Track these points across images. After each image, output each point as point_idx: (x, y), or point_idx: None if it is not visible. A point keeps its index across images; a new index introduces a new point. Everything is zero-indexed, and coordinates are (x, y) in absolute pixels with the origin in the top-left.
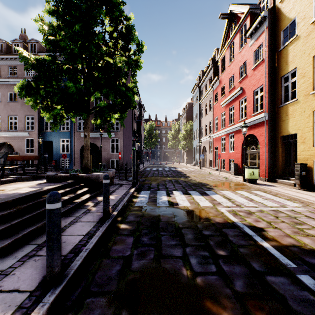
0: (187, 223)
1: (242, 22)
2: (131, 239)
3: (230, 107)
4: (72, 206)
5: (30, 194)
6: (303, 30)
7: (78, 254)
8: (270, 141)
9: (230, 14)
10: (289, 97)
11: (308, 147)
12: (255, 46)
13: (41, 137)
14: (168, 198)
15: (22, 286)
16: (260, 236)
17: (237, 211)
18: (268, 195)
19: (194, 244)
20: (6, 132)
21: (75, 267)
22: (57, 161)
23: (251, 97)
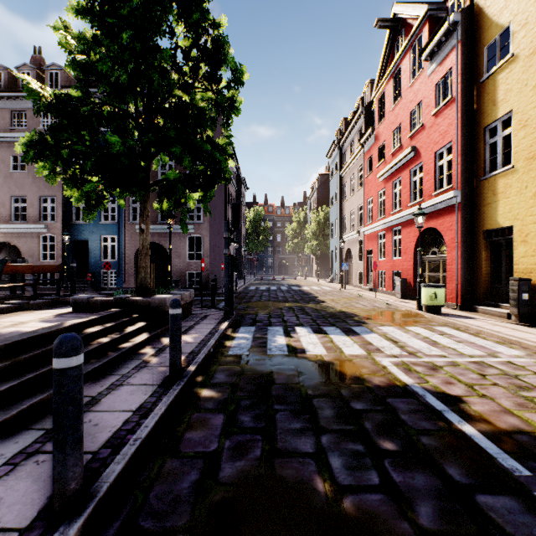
0: (322, 387)
1: (416, 33)
2: (220, 418)
3: (393, 180)
4: (115, 355)
5: (38, 334)
6: (524, 45)
7: (119, 450)
8: (466, 240)
9: (394, 19)
10: (498, 162)
11: (533, 250)
12: (438, 75)
13: (68, 233)
14: (286, 339)
15: (5, 517)
16: (457, 412)
17: (412, 365)
18: (463, 335)
19: (336, 429)
20: (8, 224)
21: (111, 478)
22: (95, 274)
23: (431, 164)
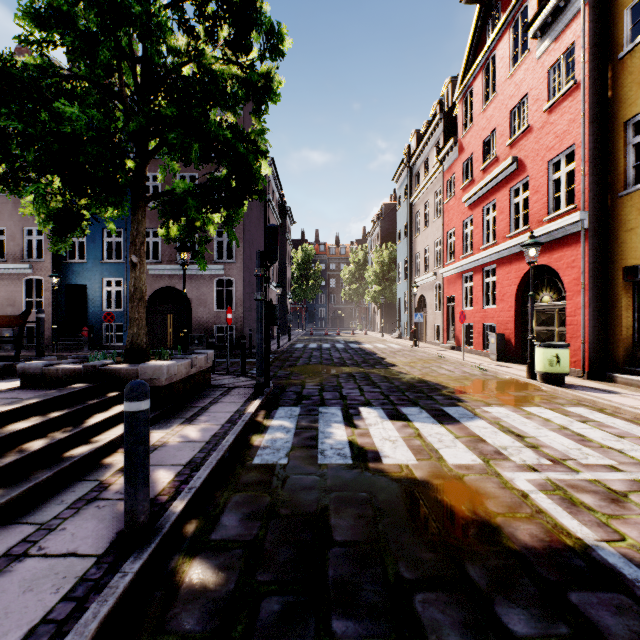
0: (424, 555)
1: (518, 4)
2: None
3: (485, 204)
4: (45, 477)
5: None
6: None
7: None
8: (596, 282)
9: None
10: None
11: None
12: (552, 55)
13: (57, 274)
14: (348, 431)
15: None
16: None
17: (571, 490)
18: (618, 422)
19: None
20: None
21: None
22: (95, 328)
23: (542, 178)
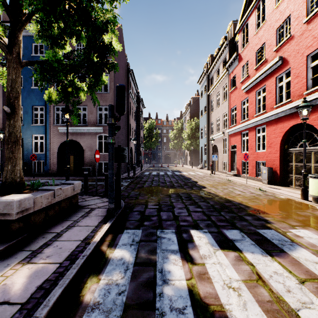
0: None
1: None
2: None
3: (257, 89)
4: None
5: None
6: None
7: None
8: None
9: None
10: None
11: None
12: None
13: (2, 132)
14: (186, 270)
15: None
16: None
17: None
18: None
19: None
20: None
21: None
22: (28, 163)
23: (302, 66)
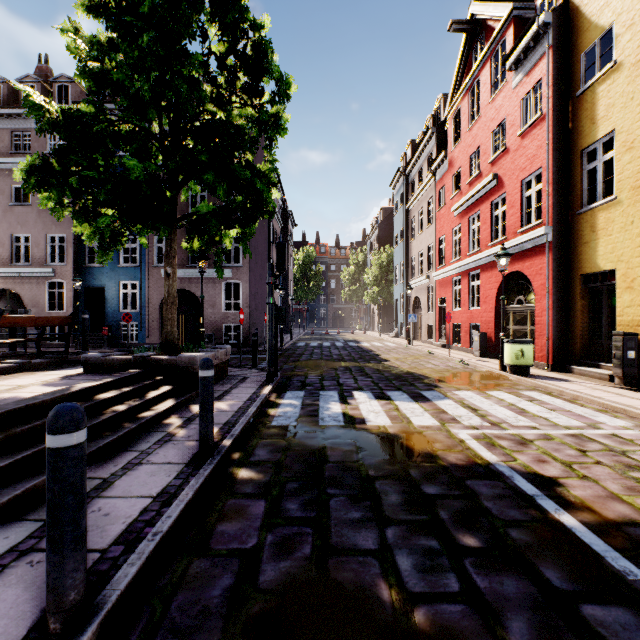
0: (386, 467)
1: (498, 38)
2: (261, 506)
3: (471, 215)
4: (134, 427)
5: (39, 402)
6: (629, 51)
7: (133, 547)
8: (558, 287)
9: (472, 21)
10: (598, 192)
11: None
12: (524, 87)
13: (80, 278)
14: (342, 407)
15: None
16: (553, 498)
17: (496, 438)
18: (557, 401)
19: (404, 520)
20: (8, 267)
21: (122, 585)
22: (113, 327)
23: (517, 194)
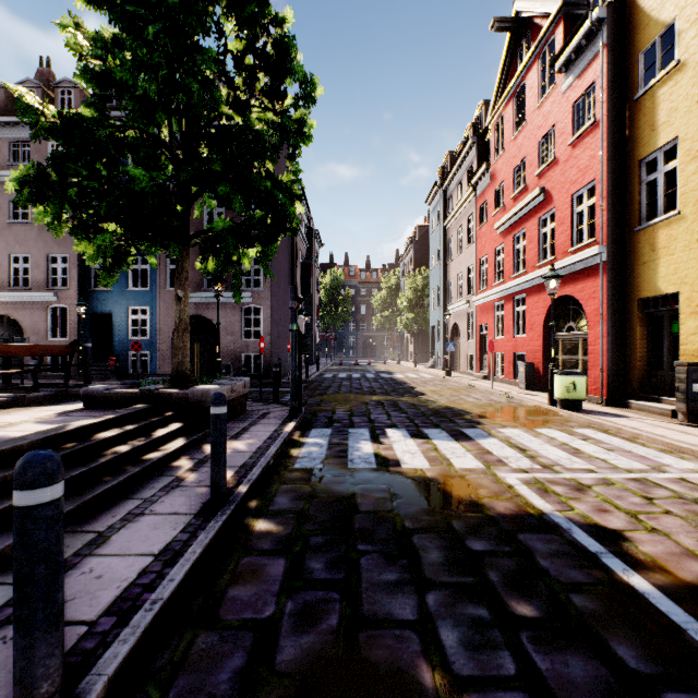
0: (424, 517)
1: (546, 37)
2: (280, 565)
3: (515, 233)
4: (137, 471)
5: (27, 442)
6: (694, 48)
7: (128, 619)
8: (614, 312)
9: (517, 19)
10: (658, 207)
11: None
12: (576, 91)
13: (84, 303)
14: (374, 446)
15: None
16: (619, 556)
17: (548, 483)
18: (615, 440)
19: (447, 582)
20: (5, 291)
21: (110, 668)
22: (121, 357)
23: (567, 210)
